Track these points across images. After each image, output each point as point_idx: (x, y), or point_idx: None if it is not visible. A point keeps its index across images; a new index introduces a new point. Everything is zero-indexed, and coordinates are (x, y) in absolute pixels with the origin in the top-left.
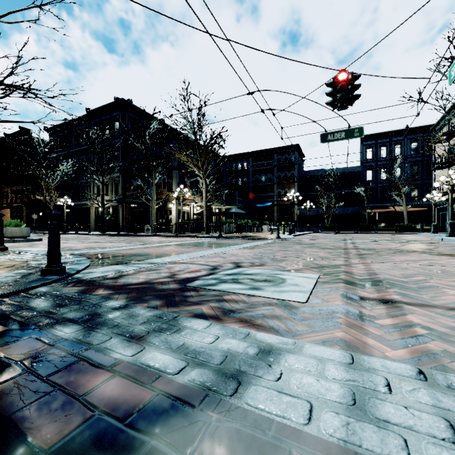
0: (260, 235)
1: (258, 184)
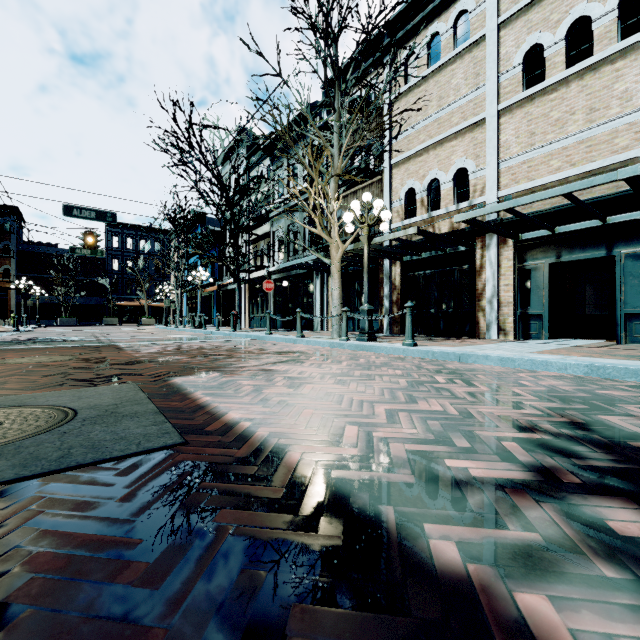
0: None
1: None
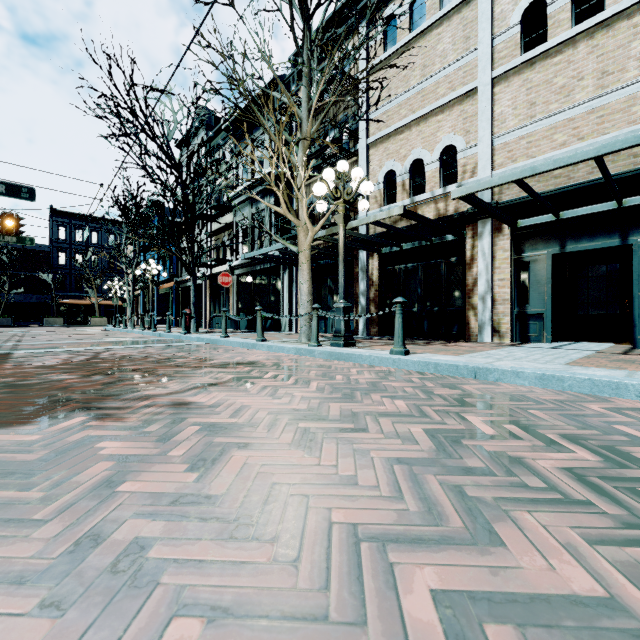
0: None
1: None
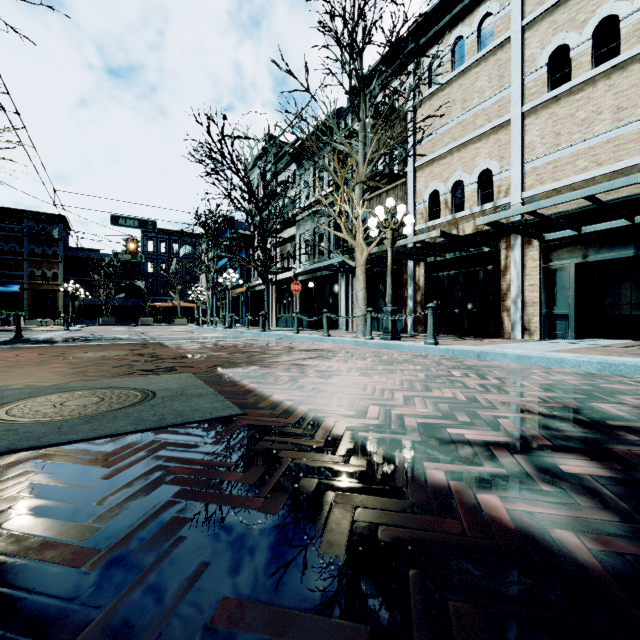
0: (39, 328)
1: None
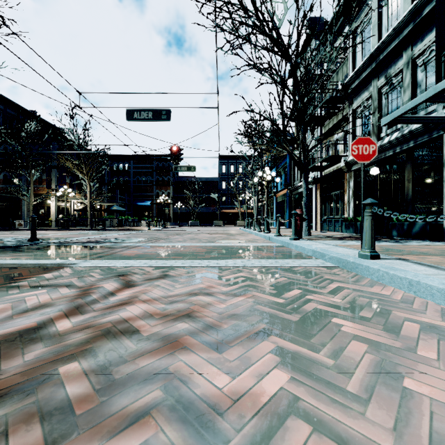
0: (137, 228)
1: (139, 184)
